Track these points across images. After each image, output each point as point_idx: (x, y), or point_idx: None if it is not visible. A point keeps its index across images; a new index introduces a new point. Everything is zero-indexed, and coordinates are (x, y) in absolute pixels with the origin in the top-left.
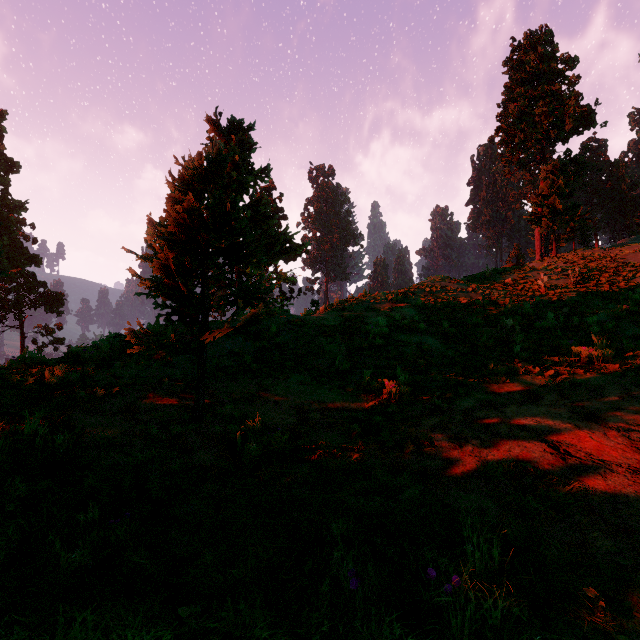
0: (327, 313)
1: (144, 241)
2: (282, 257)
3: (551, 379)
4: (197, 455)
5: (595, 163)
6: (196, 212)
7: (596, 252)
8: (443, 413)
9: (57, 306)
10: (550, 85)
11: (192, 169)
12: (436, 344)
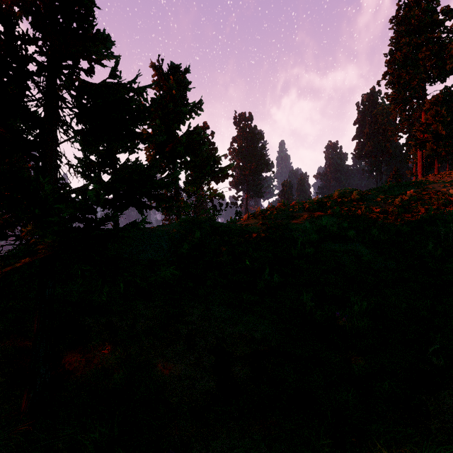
0: (250, 221)
1: None
2: (212, 175)
3: None
4: None
5: None
6: None
7: None
8: None
9: None
10: (432, 34)
11: None
12: (372, 254)
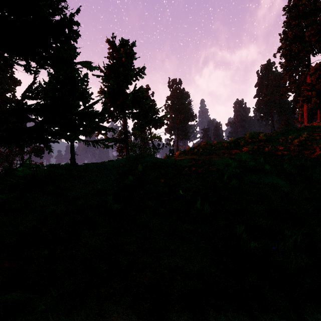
0: (181, 156)
1: None
2: (152, 122)
3: None
4: None
5: None
6: None
7: None
8: None
9: (40, 153)
10: (315, 17)
11: None
12: (287, 184)
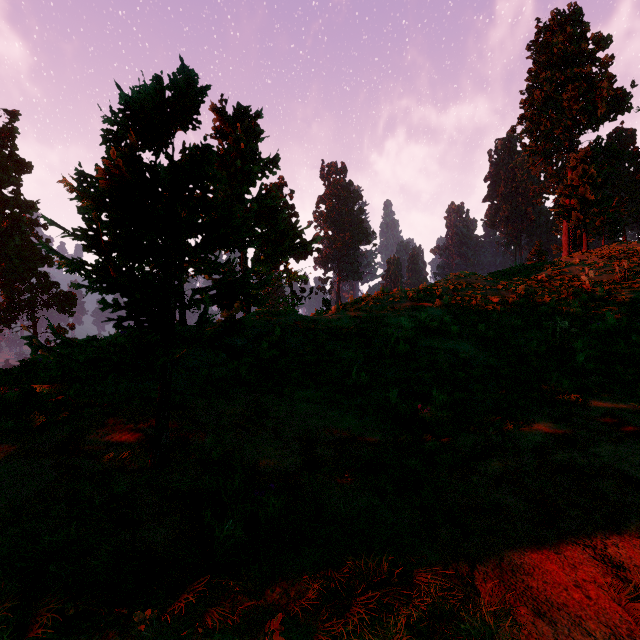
0: (340, 313)
1: (79, 210)
2: (291, 253)
3: (639, 401)
4: (145, 530)
5: (629, 151)
6: (141, 158)
7: (633, 246)
8: (505, 453)
9: (69, 306)
10: (580, 67)
11: (148, 106)
12: (473, 351)
